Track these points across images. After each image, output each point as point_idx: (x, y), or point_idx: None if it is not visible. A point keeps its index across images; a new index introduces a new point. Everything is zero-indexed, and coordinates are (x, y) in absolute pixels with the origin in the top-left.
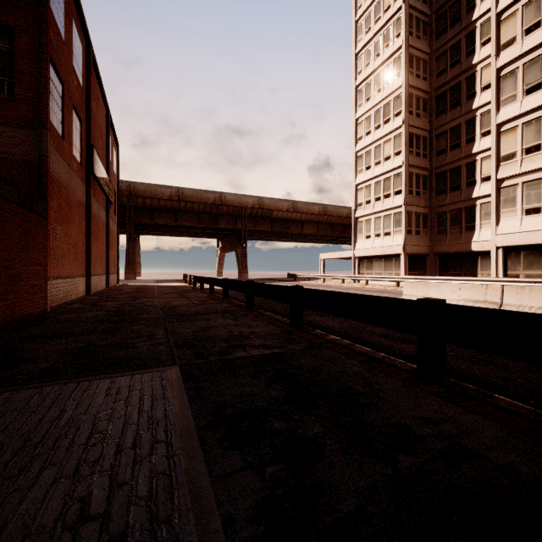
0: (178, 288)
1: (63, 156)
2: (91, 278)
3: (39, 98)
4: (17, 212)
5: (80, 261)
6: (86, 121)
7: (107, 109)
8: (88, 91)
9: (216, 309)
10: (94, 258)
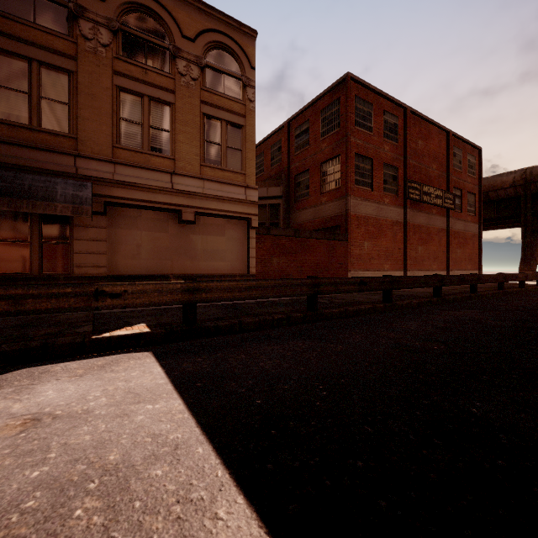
0: (506, 285)
1: (372, 200)
2: (406, 272)
3: (345, 183)
4: (324, 242)
5: (394, 260)
6: (404, 164)
7: (447, 131)
8: (405, 142)
9: (412, 294)
10: (420, 258)
